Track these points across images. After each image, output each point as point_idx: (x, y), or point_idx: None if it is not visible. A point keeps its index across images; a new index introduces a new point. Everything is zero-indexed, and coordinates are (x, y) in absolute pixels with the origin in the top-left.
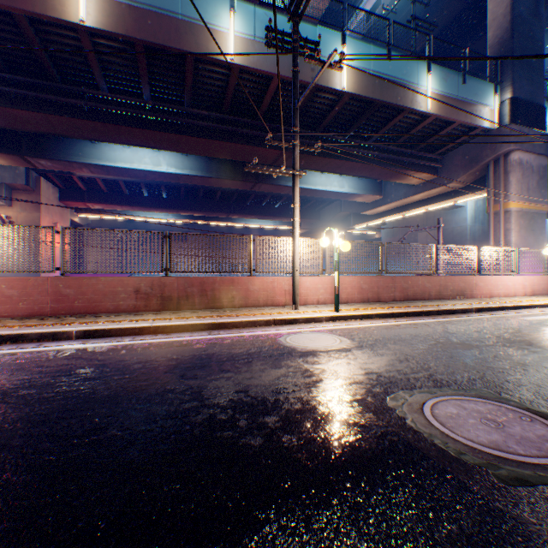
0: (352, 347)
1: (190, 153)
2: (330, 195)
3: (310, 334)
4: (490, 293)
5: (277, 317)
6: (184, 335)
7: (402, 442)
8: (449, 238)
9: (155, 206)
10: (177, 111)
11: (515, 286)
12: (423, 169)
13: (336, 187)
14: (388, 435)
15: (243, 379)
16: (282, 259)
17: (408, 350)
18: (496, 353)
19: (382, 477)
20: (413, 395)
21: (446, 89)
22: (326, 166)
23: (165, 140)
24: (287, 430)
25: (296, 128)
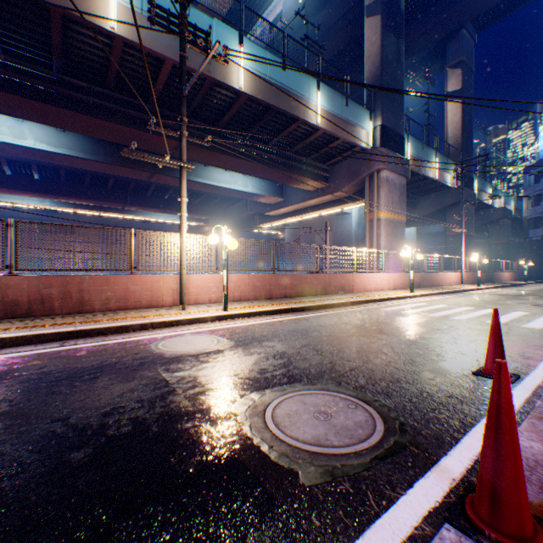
0: (227, 347)
1: (65, 129)
2: (235, 194)
3: (189, 336)
4: (364, 288)
5: (157, 319)
6: (23, 349)
7: (228, 455)
8: (340, 240)
9: (23, 189)
10: (44, 75)
11: (382, 282)
12: (316, 177)
13: (241, 186)
14: (216, 449)
15: (73, 402)
16: (169, 256)
17: (280, 346)
18: (352, 342)
19: (184, 508)
20: (264, 395)
21: (333, 108)
22: (228, 164)
23: (27, 108)
24: (94, 466)
25: (184, 118)
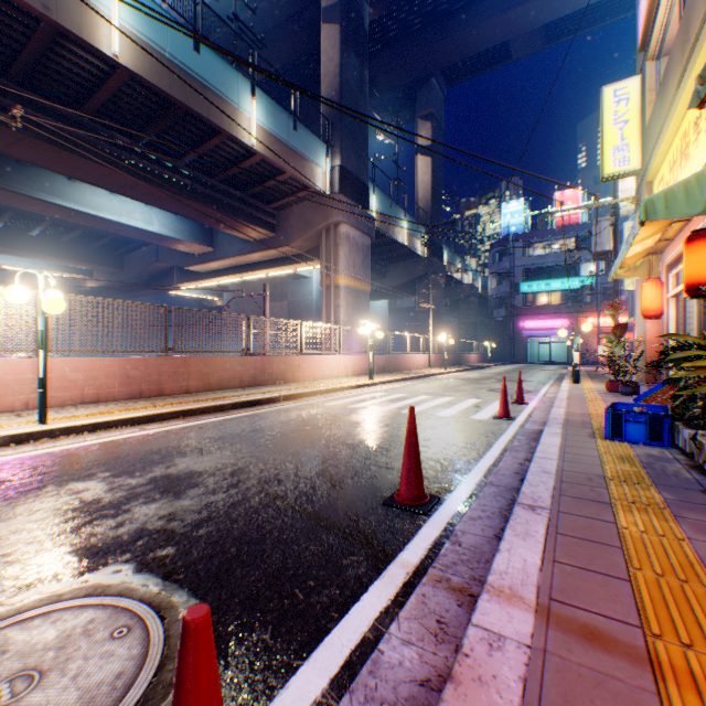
0: None
1: None
2: (132, 232)
3: None
4: (315, 375)
5: None
6: None
7: None
8: (298, 312)
9: None
10: None
11: (339, 366)
12: (258, 223)
13: (141, 222)
14: None
15: None
16: None
17: (98, 490)
18: (242, 466)
19: None
20: None
21: (276, 128)
22: (108, 180)
23: None
24: None
25: None
